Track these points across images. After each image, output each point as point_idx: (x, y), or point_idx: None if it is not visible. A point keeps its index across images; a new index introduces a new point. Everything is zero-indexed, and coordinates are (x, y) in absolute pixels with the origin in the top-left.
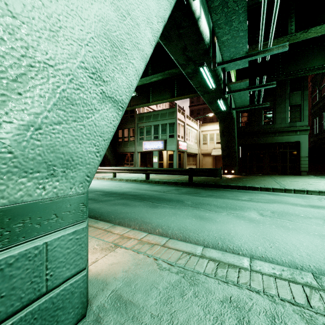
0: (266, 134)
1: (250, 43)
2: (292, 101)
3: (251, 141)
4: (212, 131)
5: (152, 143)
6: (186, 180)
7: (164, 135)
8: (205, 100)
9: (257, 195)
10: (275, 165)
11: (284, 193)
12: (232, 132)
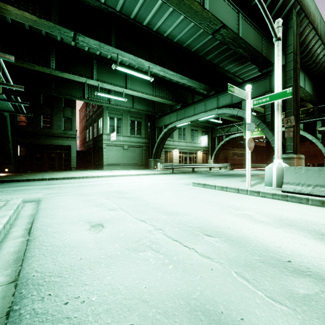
0: (45, 137)
1: (18, 56)
2: (65, 114)
3: (30, 141)
4: None
5: None
6: None
7: None
8: None
9: (14, 184)
10: (53, 163)
11: (39, 181)
12: (4, 130)
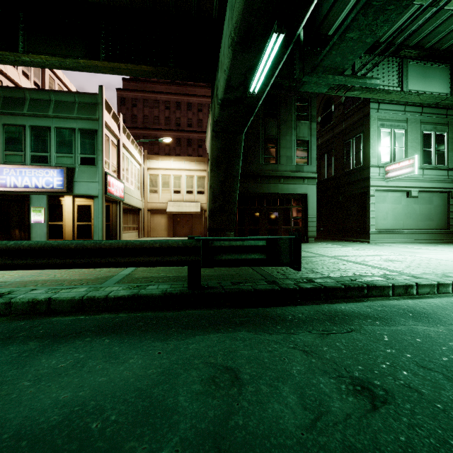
0: (269, 179)
1: None
2: (299, 134)
3: (248, 189)
4: (167, 170)
5: (26, 172)
6: (161, 275)
7: (66, 156)
8: (243, 18)
9: None
10: (275, 229)
11: None
12: (235, 163)
